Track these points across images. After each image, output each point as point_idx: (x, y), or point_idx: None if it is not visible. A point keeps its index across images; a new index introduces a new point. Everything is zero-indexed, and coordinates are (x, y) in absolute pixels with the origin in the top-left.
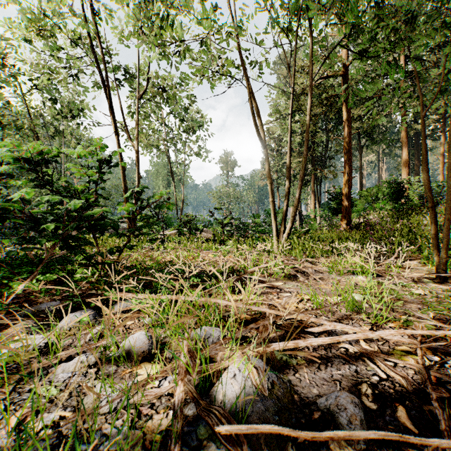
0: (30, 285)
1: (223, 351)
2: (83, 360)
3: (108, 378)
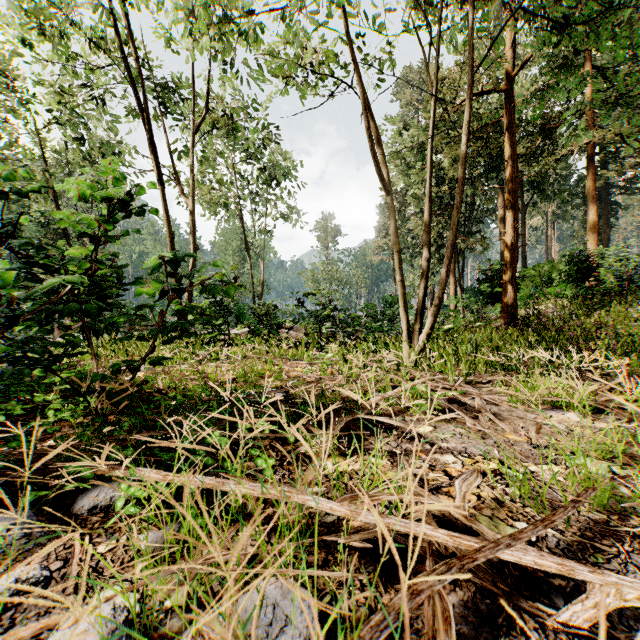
0: None
1: None
2: None
3: None
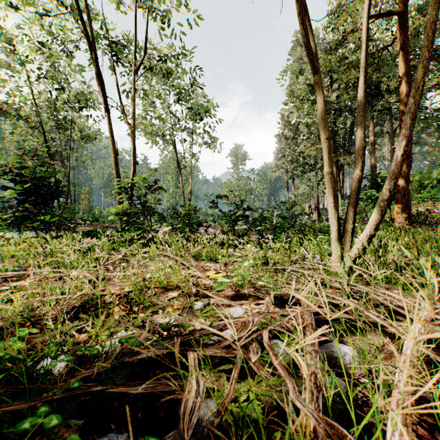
0: None
1: None
2: None
3: None
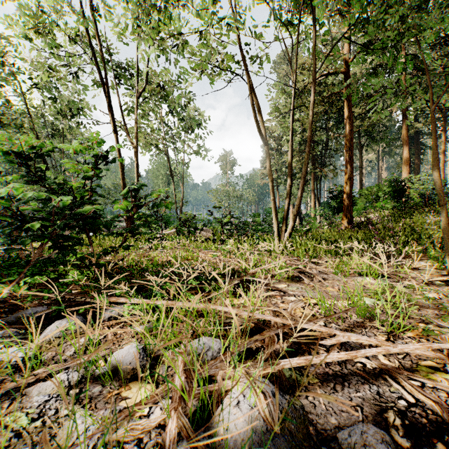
0: (16, 288)
1: (224, 369)
2: (63, 379)
3: (90, 401)
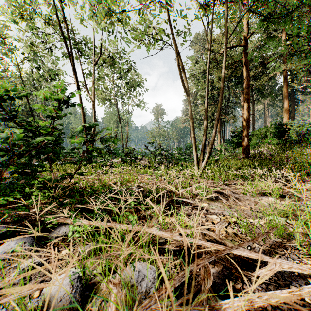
0: None
1: None
2: None
3: None
